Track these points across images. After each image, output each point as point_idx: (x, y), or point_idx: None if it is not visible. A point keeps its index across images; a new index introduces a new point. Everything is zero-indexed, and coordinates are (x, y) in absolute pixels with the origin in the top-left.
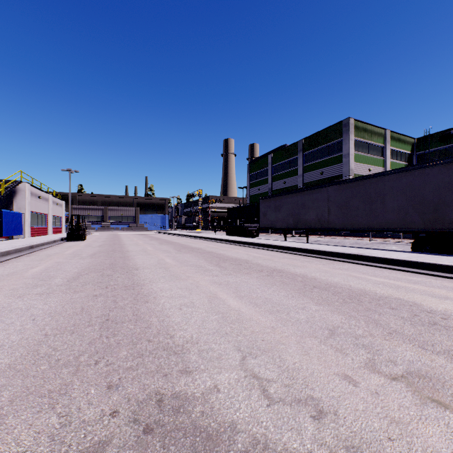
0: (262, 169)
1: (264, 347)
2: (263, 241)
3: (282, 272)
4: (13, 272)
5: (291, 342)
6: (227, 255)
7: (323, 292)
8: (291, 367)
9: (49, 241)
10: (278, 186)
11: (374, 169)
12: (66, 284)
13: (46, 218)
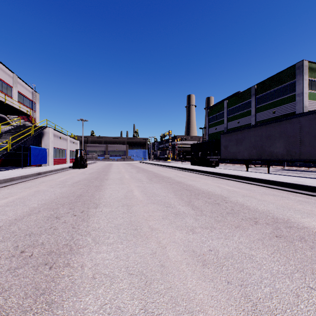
0: (219, 113)
1: None
2: (227, 171)
3: (295, 229)
4: None
5: None
6: (197, 188)
7: None
8: None
9: (57, 169)
10: (232, 125)
11: None
12: None
13: (65, 152)
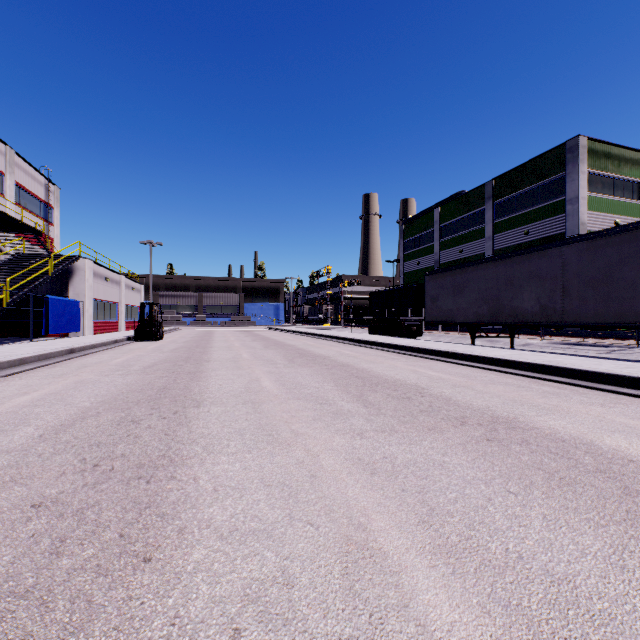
0: (424, 232)
1: None
2: (436, 344)
3: (520, 430)
4: None
5: None
6: (376, 374)
7: None
8: None
9: (105, 342)
10: (450, 257)
11: (625, 222)
12: (25, 446)
13: (117, 308)
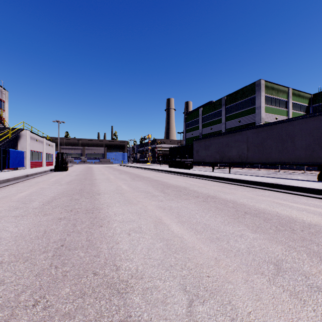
0: (195, 119)
1: (211, 287)
2: (196, 171)
3: (215, 198)
4: (5, 195)
5: (238, 281)
6: (169, 183)
7: (255, 218)
8: (247, 321)
9: (41, 171)
10: (206, 131)
11: (280, 118)
12: (40, 207)
13: (41, 155)
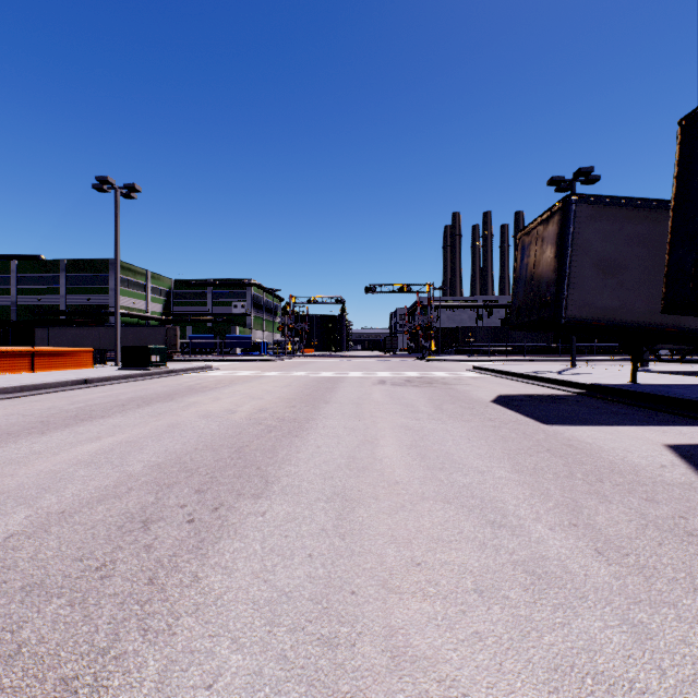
0: None
1: None
2: None
3: None
4: None
5: None
6: None
7: None
8: None
9: None
10: (29, 302)
11: (139, 302)
12: None
13: None
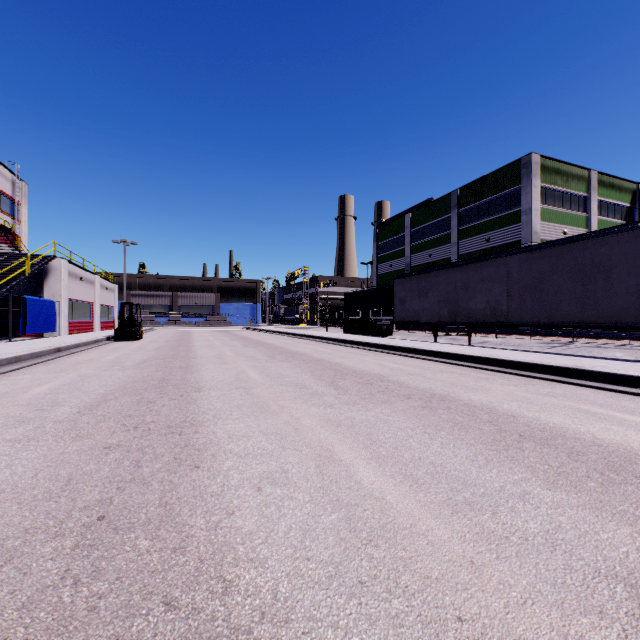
0: (396, 236)
1: None
2: (402, 342)
3: (448, 401)
4: (4, 392)
5: (542, 637)
6: (347, 366)
7: (547, 451)
8: None
9: (87, 341)
10: (420, 260)
11: (572, 232)
12: (71, 418)
13: (91, 308)
